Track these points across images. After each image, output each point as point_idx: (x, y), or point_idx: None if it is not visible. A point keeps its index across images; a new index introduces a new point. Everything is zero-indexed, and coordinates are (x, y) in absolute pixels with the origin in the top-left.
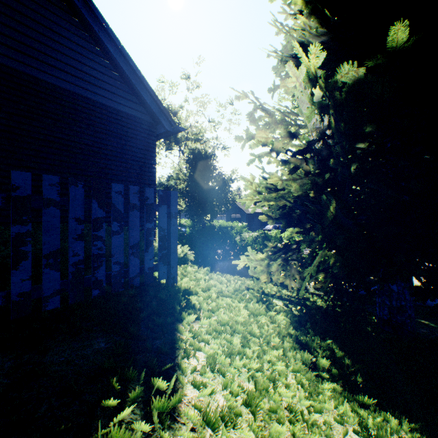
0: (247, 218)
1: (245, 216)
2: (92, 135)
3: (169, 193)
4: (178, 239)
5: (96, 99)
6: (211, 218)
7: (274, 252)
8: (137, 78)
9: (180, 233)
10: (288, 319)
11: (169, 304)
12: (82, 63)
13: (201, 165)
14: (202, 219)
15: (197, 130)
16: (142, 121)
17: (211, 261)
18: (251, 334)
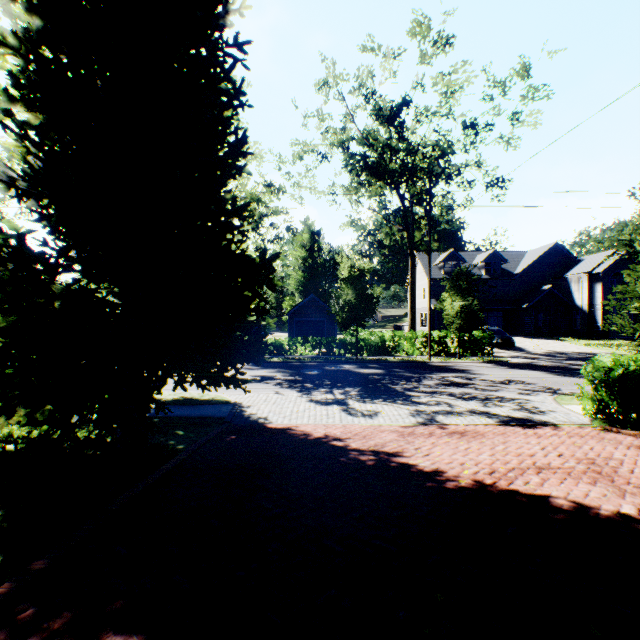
0: None
1: None
2: None
3: None
4: None
5: None
6: None
7: None
8: None
9: None
10: None
11: None
12: None
13: None
14: None
15: None
16: None
17: None
18: None
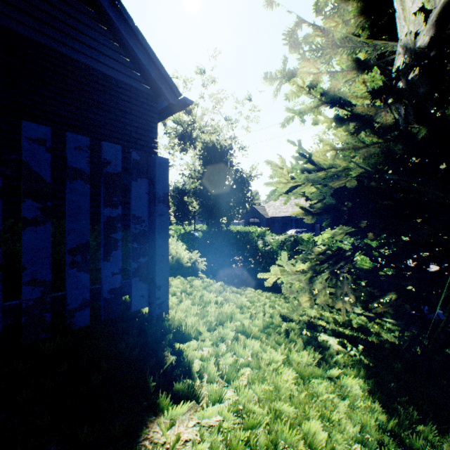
0: (266, 223)
1: (264, 221)
2: (69, 103)
3: (153, 159)
4: (189, 244)
5: (75, 57)
6: (228, 223)
7: (320, 261)
8: (129, 30)
9: (191, 237)
10: (360, 379)
11: (144, 359)
12: (54, 7)
13: (216, 160)
14: (217, 222)
15: (213, 129)
16: (138, 92)
17: (227, 271)
18: (313, 449)
